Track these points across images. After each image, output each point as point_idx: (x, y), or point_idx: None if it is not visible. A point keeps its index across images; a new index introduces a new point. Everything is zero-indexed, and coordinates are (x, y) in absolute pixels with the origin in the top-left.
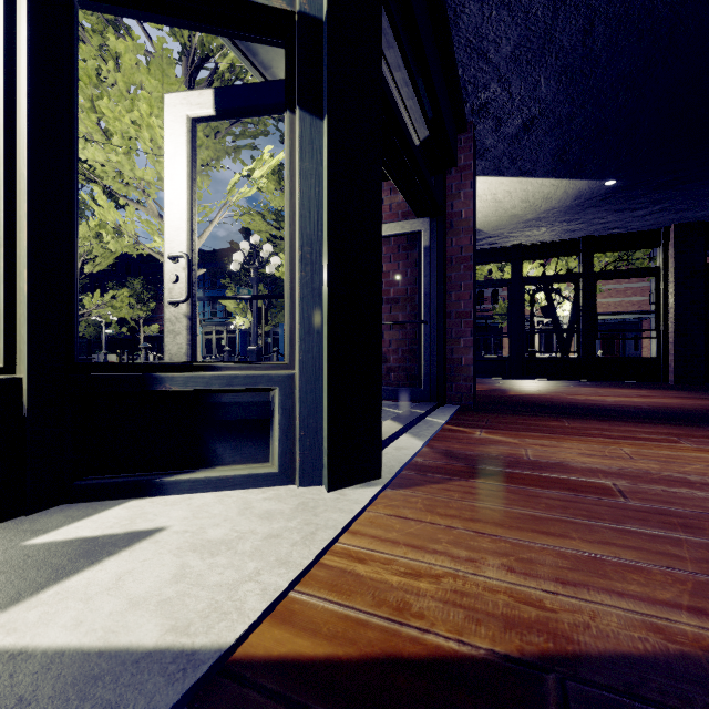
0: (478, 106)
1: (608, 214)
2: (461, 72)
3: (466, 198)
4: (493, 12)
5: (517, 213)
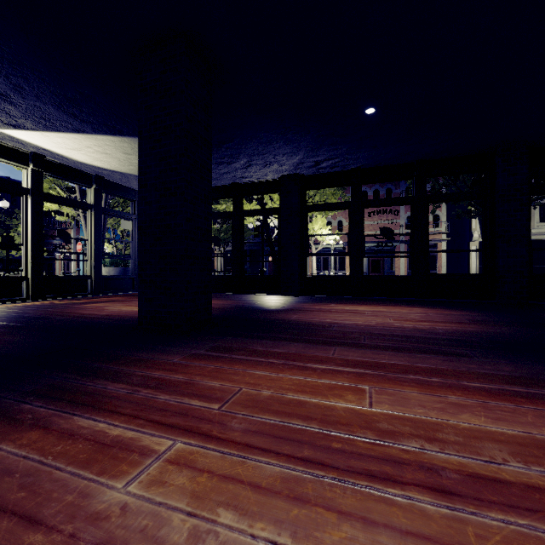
0: None
1: (216, 166)
2: None
3: None
4: None
5: None
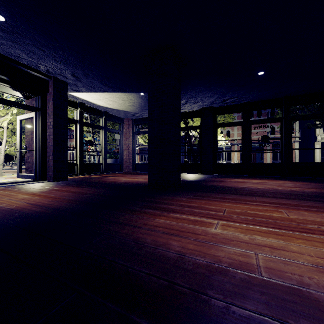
0: (46, 71)
1: None
2: (21, 62)
3: (51, 104)
4: (1, 46)
5: (130, 104)
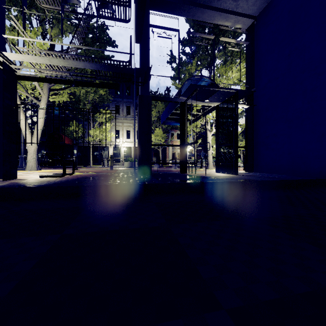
0: None
1: None
2: None
3: None
4: None
5: None
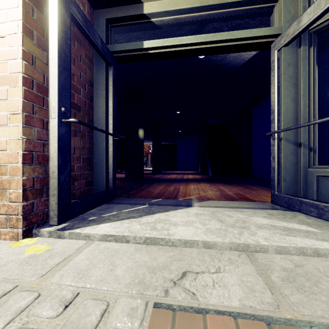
0: None
1: None
2: None
3: None
4: None
5: None
